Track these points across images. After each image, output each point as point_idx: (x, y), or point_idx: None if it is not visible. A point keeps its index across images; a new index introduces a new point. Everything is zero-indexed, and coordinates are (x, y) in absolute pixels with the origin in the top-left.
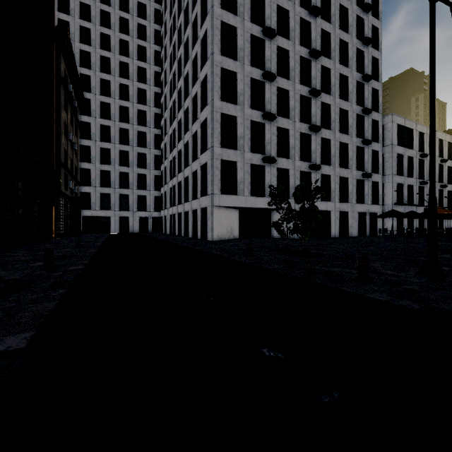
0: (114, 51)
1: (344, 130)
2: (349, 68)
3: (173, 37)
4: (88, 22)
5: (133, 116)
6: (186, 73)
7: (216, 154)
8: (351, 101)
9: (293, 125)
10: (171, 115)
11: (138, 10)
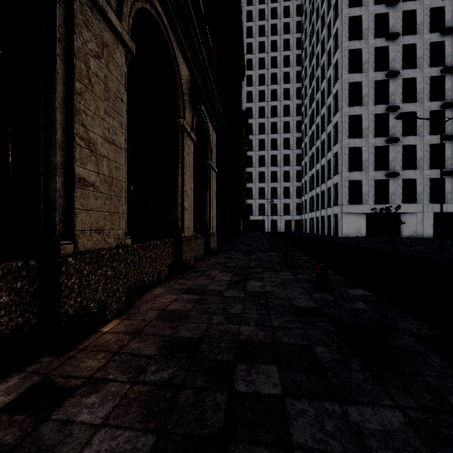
0: (267, 100)
1: None
2: None
3: (312, 83)
4: (251, 87)
5: (280, 144)
6: (322, 114)
7: (344, 177)
8: None
9: (421, 140)
10: (310, 141)
11: (284, 62)
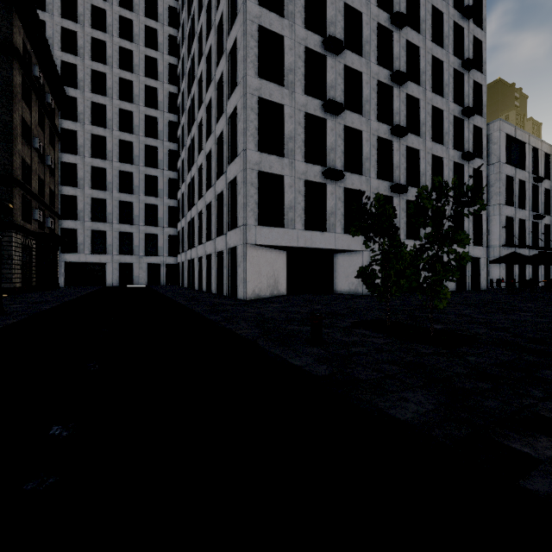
0: (112, 32)
1: (437, 138)
2: (444, 50)
3: (192, 7)
4: None
5: (138, 123)
6: (208, 50)
7: (251, 161)
8: (447, 97)
9: (367, 125)
10: (189, 119)
11: None
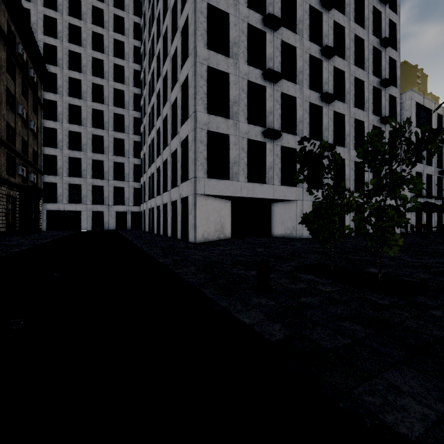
0: (86, 19)
1: (359, 105)
2: (365, 30)
3: None
4: None
5: (108, 95)
6: (164, 30)
7: (200, 122)
8: (367, 70)
9: (301, 92)
10: (150, 91)
11: None
